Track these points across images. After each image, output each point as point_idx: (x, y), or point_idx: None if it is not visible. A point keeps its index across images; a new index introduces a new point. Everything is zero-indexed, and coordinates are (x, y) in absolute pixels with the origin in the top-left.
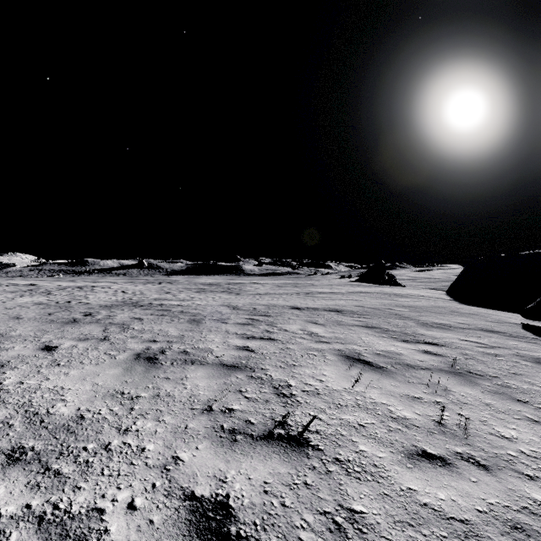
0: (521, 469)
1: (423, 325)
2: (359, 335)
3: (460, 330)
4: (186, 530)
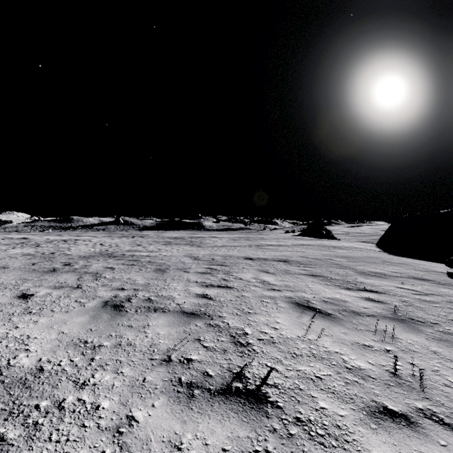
0: None
1: (361, 274)
2: (306, 283)
3: (394, 278)
4: None
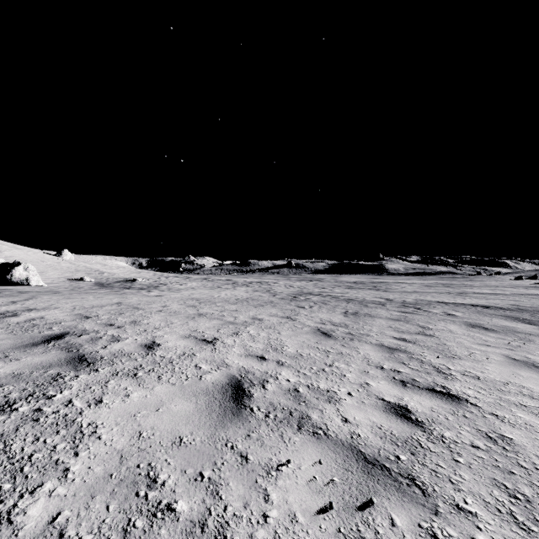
0: (534, 354)
1: None
2: (491, 318)
3: None
4: (394, 339)
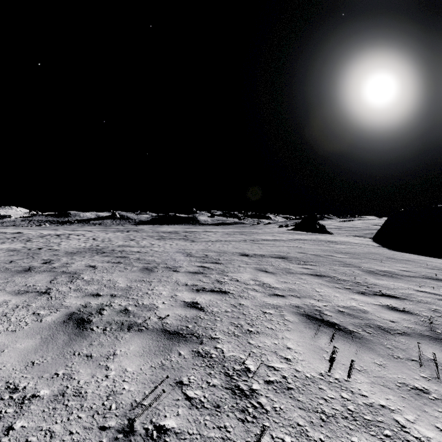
0: None
1: (369, 273)
2: (312, 285)
3: (408, 278)
4: None
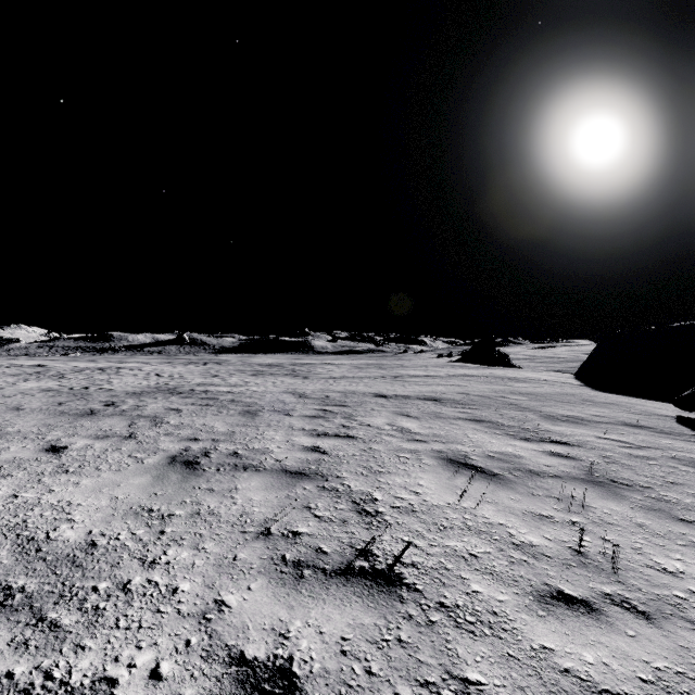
0: (694, 617)
1: (547, 419)
2: (465, 431)
3: (596, 424)
4: None
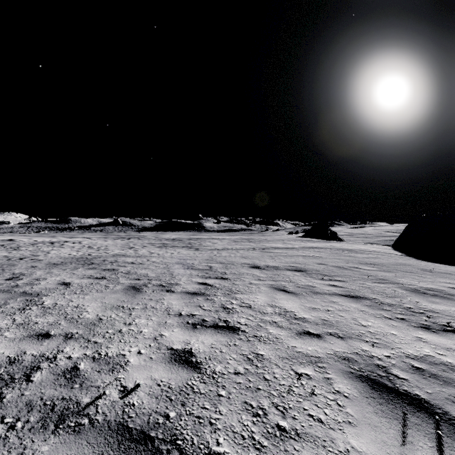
0: None
1: (415, 293)
2: (351, 314)
3: None
4: None
